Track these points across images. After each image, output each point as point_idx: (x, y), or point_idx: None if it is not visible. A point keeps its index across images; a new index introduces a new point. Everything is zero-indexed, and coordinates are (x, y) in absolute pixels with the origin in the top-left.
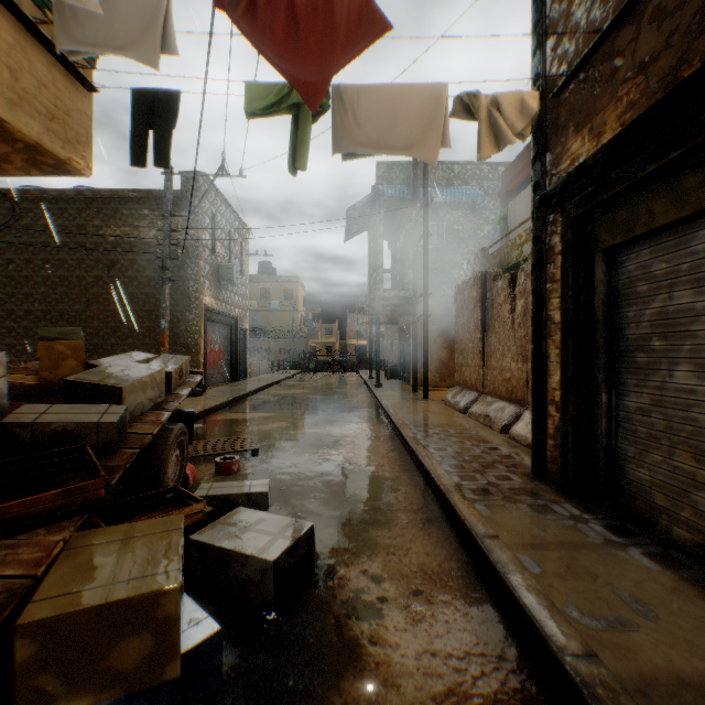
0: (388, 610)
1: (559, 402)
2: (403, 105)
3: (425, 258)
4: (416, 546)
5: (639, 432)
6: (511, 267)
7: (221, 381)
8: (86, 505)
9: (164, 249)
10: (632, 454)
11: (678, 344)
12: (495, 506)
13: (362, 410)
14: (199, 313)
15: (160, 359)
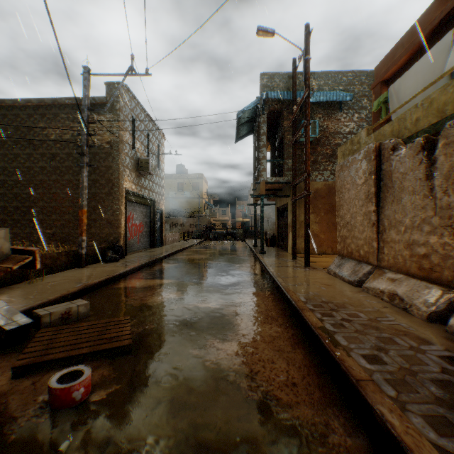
0: None
1: None
2: None
3: (307, 143)
4: None
5: None
6: (410, 136)
7: (142, 248)
8: None
9: (83, 138)
10: None
11: None
12: None
13: (252, 277)
14: (120, 195)
15: None
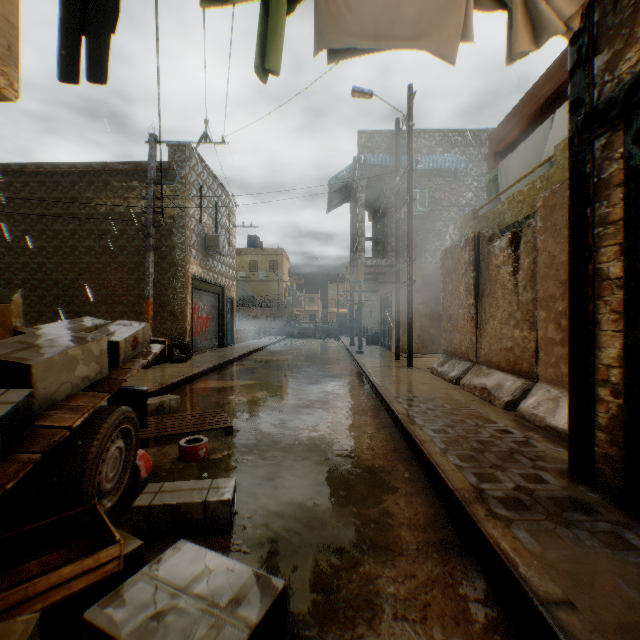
0: None
1: (616, 384)
2: None
3: (410, 223)
4: (437, 601)
5: None
6: (508, 226)
7: (209, 347)
8: None
9: (148, 217)
10: None
11: None
12: (541, 531)
13: (346, 378)
14: (186, 281)
15: (111, 326)
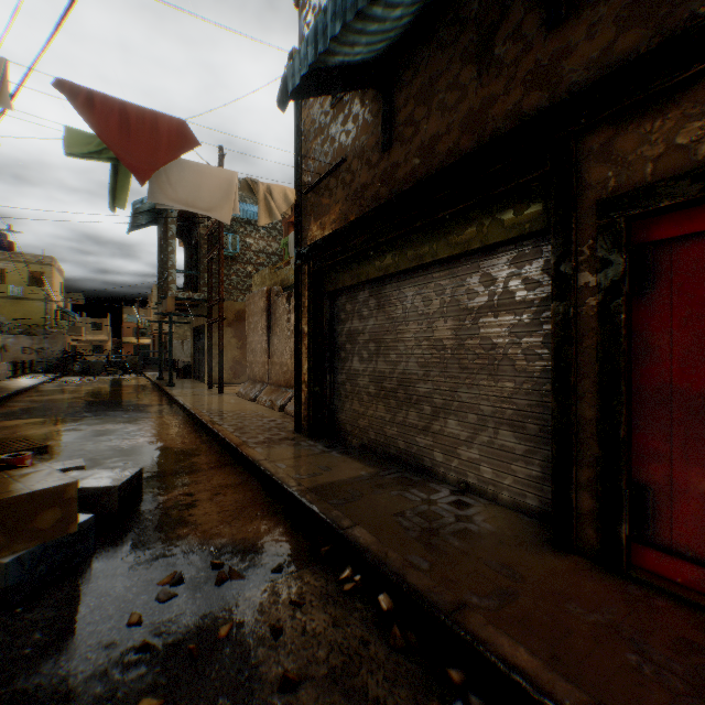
0: (199, 504)
1: (307, 382)
2: (206, 179)
3: (220, 267)
4: (216, 478)
5: (343, 394)
6: (289, 286)
7: None
8: None
9: None
10: (340, 407)
11: (355, 347)
12: (268, 447)
13: (157, 407)
14: None
15: None
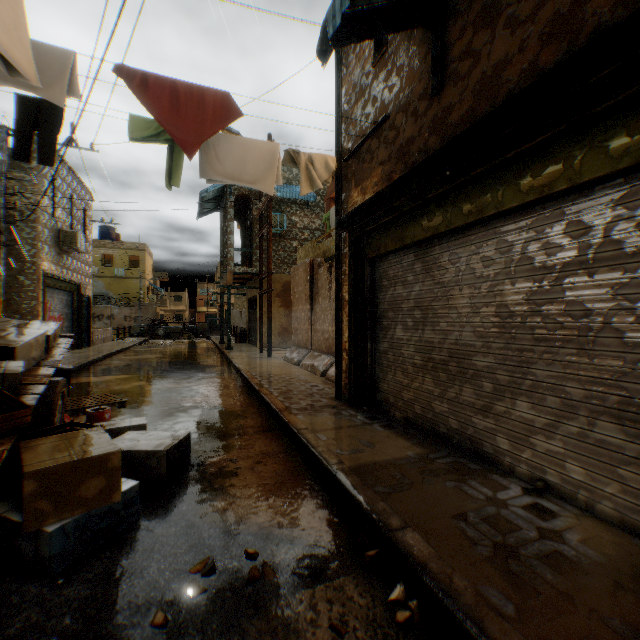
0: (241, 472)
1: (348, 350)
2: (251, 152)
3: (269, 243)
4: (259, 443)
5: (384, 363)
6: (330, 257)
7: None
8: (18, 428)
9: None
10: (382, 376)
11: (398, 314)
12: (309, 415)
13: (216, 368)
14: (39, 279)
15: (33, 325)
